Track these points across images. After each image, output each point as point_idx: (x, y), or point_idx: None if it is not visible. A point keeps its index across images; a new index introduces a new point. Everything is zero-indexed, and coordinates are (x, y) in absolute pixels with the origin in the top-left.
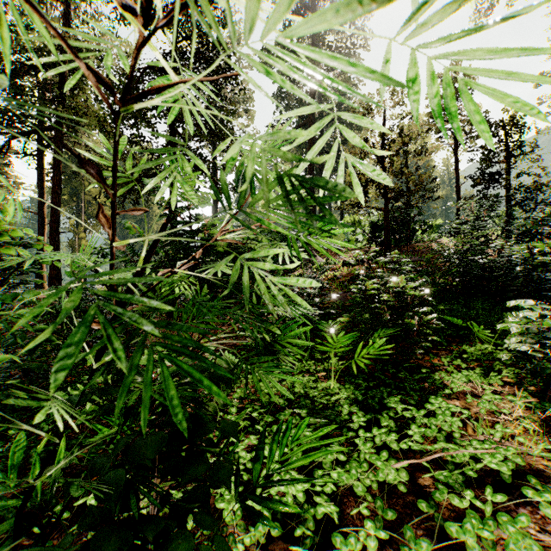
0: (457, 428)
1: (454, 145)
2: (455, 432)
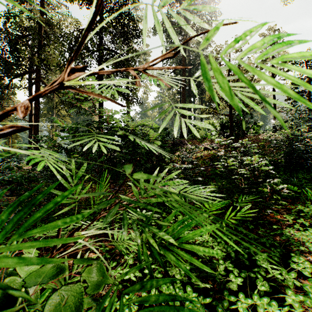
0: None
1: (272, 76)
2: None
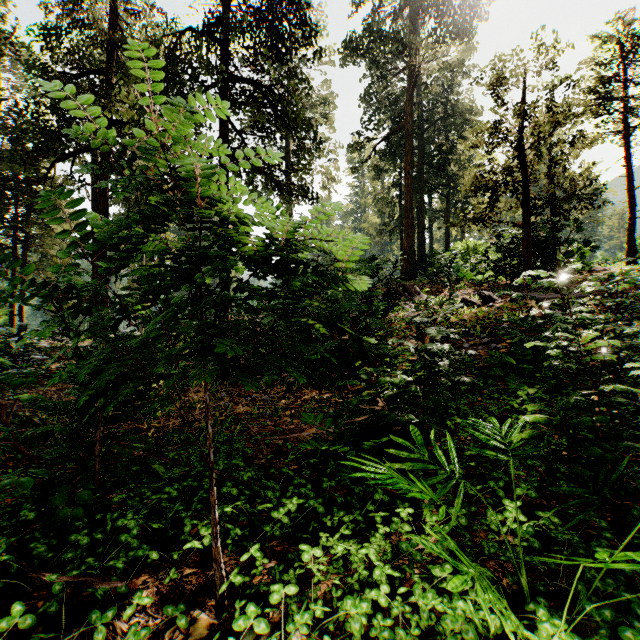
0: None
1: (623, 131)
2: None
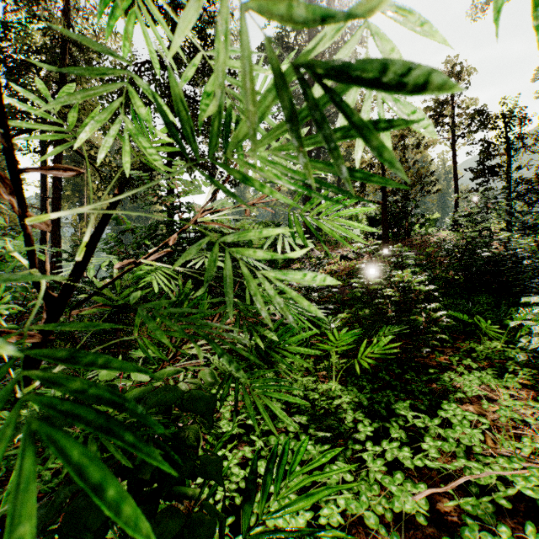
0: (479, 442)
1: (452, 138)
2: (476, 446)
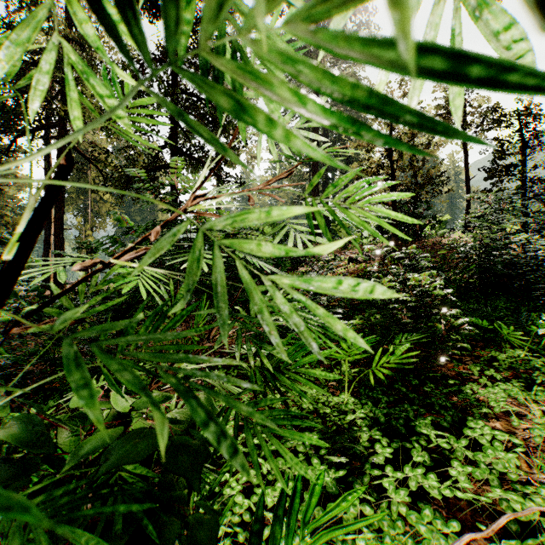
0: (515, 468)
1: None
2: (510, 472)
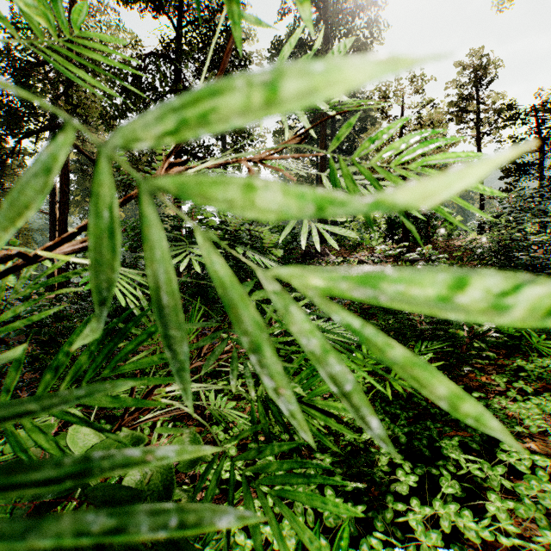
0: None
1: (477, 136)
2: None
